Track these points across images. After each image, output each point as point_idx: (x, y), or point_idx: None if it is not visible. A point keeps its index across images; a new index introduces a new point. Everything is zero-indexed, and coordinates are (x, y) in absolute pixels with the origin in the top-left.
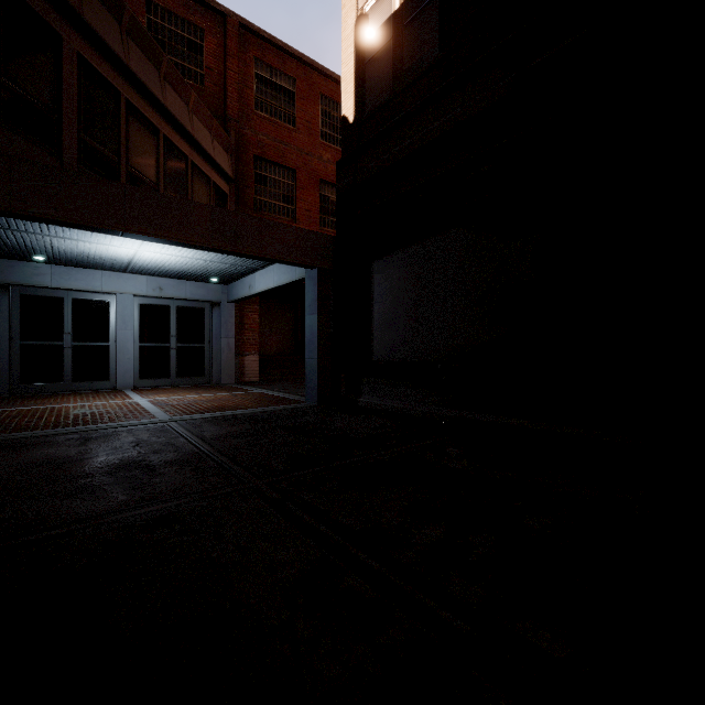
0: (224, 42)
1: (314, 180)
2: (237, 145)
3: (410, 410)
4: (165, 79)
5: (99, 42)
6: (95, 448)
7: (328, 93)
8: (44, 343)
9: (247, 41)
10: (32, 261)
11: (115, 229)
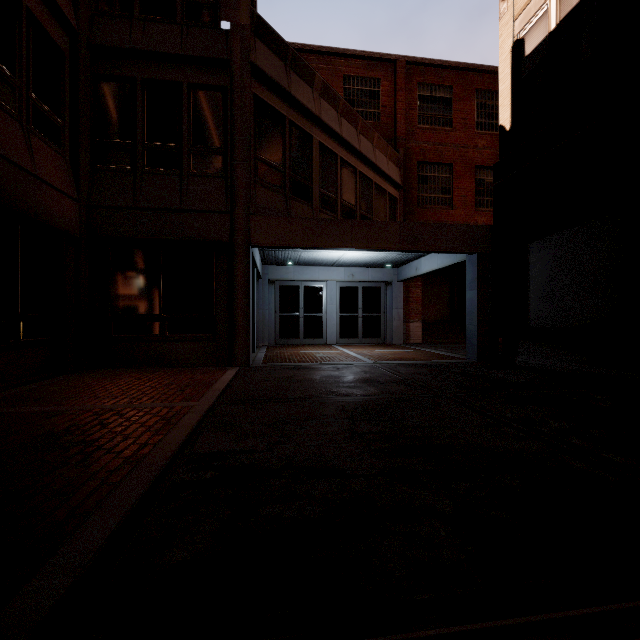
0: (394, 81)
1: (469, 168)
2: (404, 158)
3: (566, 369)
4: (360, 133)
5: (328, 129)
6: (346, 372)
7: (483, 86)
8: (290, 314)
9: (411, 73)
10: (285, 265)
11: (347, 248)
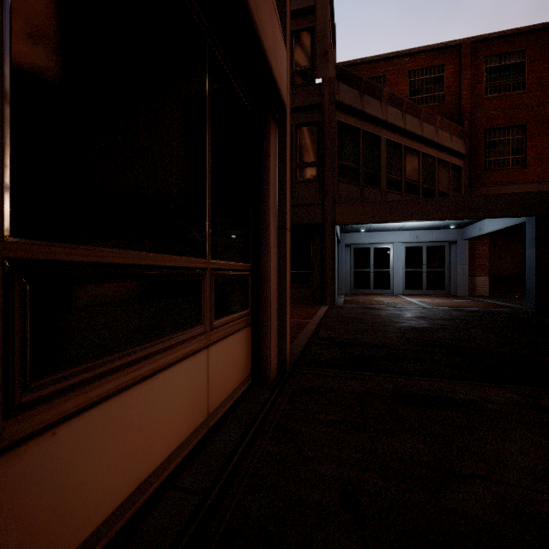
0: (458, 63)
1: (547, 125)
2: (469, 129)
3: None
4: (422, 121)
5: (394, 127)
6: (406, 312)
7: None
8: (362, 270)
9: (477, 50)
10: (358, 232)
11: (407, 220)
